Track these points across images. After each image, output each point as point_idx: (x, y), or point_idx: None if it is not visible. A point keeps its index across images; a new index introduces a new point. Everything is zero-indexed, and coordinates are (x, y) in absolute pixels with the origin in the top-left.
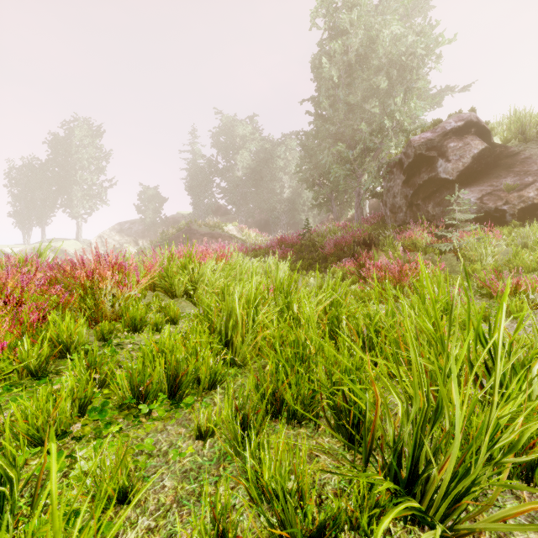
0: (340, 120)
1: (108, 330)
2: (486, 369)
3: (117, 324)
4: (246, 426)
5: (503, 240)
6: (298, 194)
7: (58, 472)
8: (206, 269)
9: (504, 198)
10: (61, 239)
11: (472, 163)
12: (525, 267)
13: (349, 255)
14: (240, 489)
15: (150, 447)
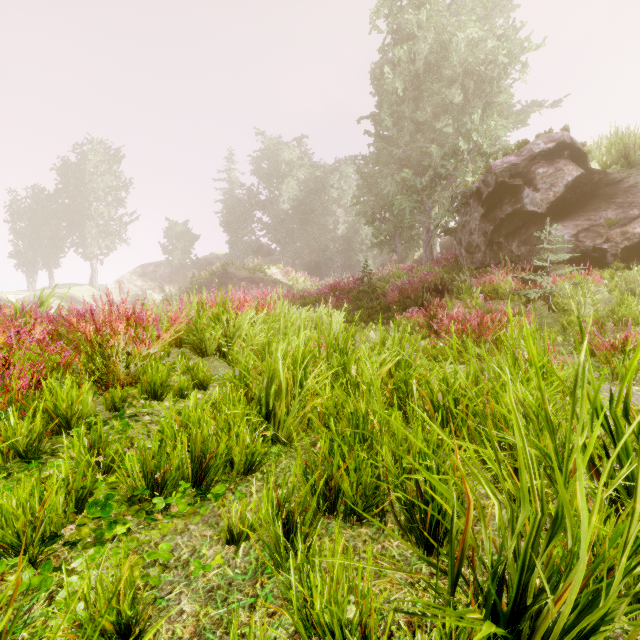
0: (406, 142)
1: (120, 398)
2: (605, 454)
3: (133, 390)
4: (291, 527)
5: (605, 286)
6: (354, 231)
7: (43, 591)
8: (243, 321)
9: (605, 235)
10: (73, 285)
11: (565, 193)
12: (633, 319)
13: (416, 304)
14: (283, 616)
15: (166, 555)
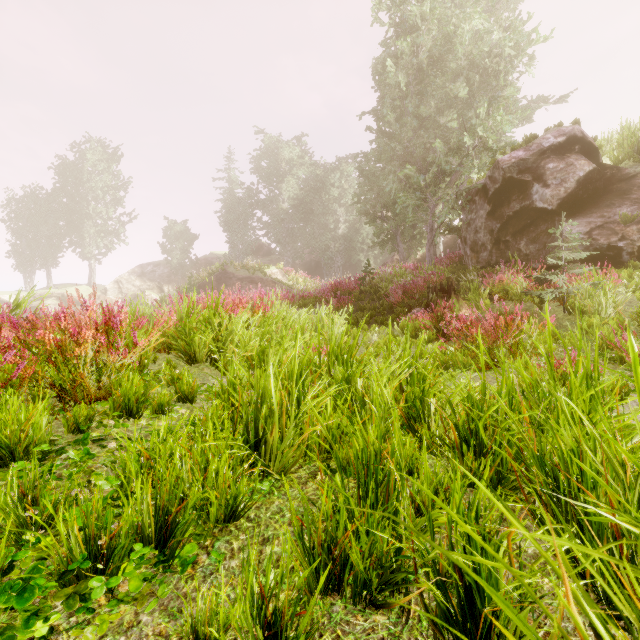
0: (409, 138)
1: (86, 417)
2: None
3: (106, 405)
4: (279, 632)
5: (624, 286)
6: (355, 230)
7: None
8: (236, 324)
9: (620, 233)
10: (71, 285)
11: (576, 188)
12: None
13: (421, 305)
14: None
15: None
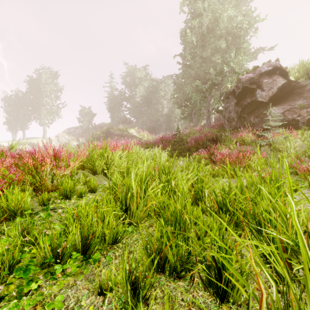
0: (197, 67)
1: (47, 198)
2: None
3: (55, 193)
4: (137, 286)
5: (299, 138)
6: (172, 111)
7: None
8: (115, 156)
9: (298, 113)
10: (34, 138)
11: (277, 92)
12: None
13: (203, 147)
14: None
15: (60, 305)
